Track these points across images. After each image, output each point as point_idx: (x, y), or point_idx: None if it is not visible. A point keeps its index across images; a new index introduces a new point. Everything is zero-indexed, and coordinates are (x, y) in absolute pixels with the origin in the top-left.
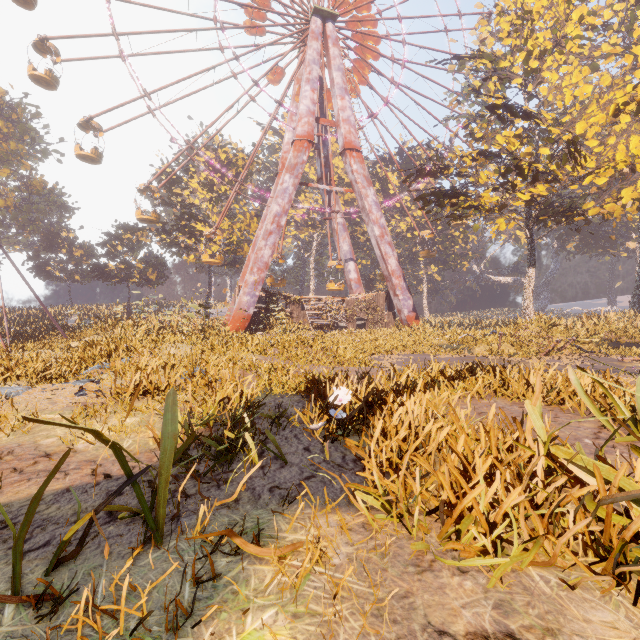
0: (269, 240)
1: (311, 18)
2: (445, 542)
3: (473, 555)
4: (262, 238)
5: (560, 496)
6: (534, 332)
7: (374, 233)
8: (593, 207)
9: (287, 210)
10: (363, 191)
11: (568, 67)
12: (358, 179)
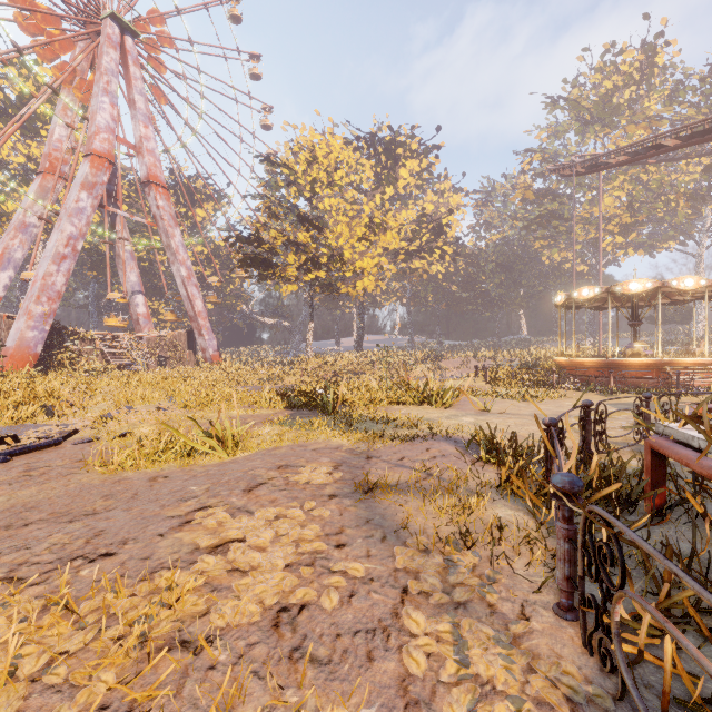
0: (63, 265)
1: (105, 18)
2: (374, 407)
3: (380, 405)
4: (52, 261)
5: (389, 395)
6: (317, 367)
7: (181, 273)
8: (344, 288)
9: (85, 233)
10: (170, 230)
11: (335, 200)
12: (165, 216)
